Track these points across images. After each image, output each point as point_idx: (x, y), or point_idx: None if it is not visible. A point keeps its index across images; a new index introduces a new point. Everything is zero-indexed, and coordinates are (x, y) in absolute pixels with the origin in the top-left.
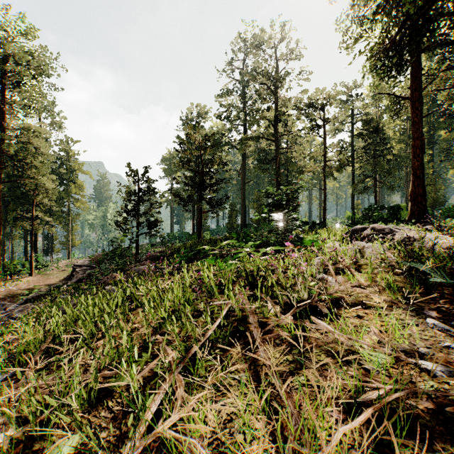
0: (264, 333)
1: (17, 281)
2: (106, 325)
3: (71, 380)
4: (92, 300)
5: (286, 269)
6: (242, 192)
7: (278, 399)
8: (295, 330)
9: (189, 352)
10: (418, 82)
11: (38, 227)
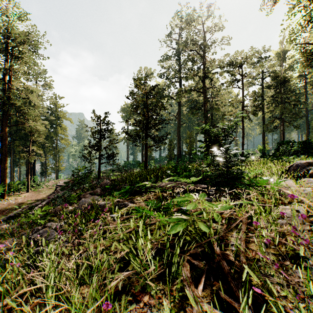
0: None
1: (17, 196)
2: None
3: None
4: None
5: None
6: (178, 131)
7: None
8: None
9: None
10: None
11: (32, 157)
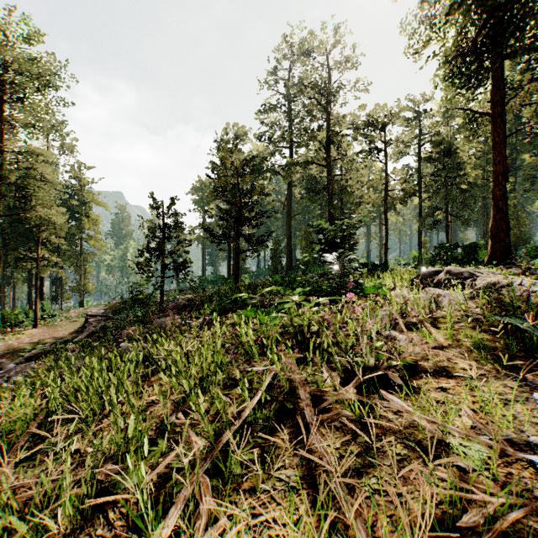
0: (318, 412)
1: (18, 335)
2: (113, 400)
3: (59, 480)
4: (100, 363)
5: (344, 323)
6: (287, 228)
7: (341, 514)
8: (359, 408)
9: (220, 441)
10: (501, 95)
11: (44, 269)
